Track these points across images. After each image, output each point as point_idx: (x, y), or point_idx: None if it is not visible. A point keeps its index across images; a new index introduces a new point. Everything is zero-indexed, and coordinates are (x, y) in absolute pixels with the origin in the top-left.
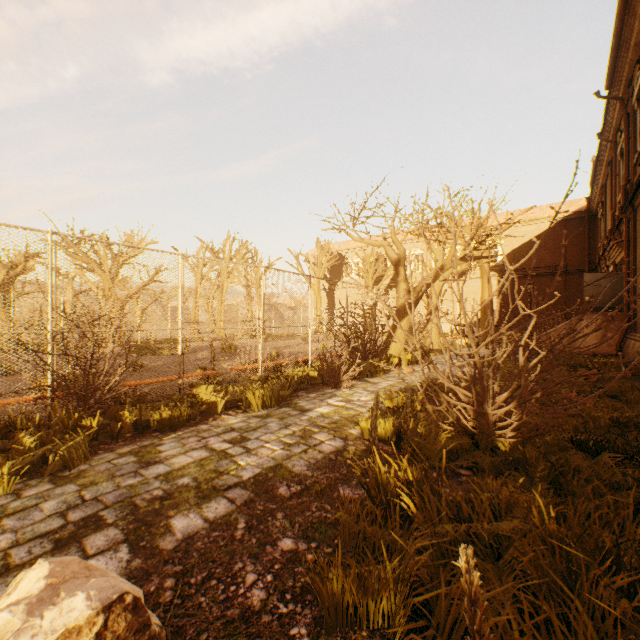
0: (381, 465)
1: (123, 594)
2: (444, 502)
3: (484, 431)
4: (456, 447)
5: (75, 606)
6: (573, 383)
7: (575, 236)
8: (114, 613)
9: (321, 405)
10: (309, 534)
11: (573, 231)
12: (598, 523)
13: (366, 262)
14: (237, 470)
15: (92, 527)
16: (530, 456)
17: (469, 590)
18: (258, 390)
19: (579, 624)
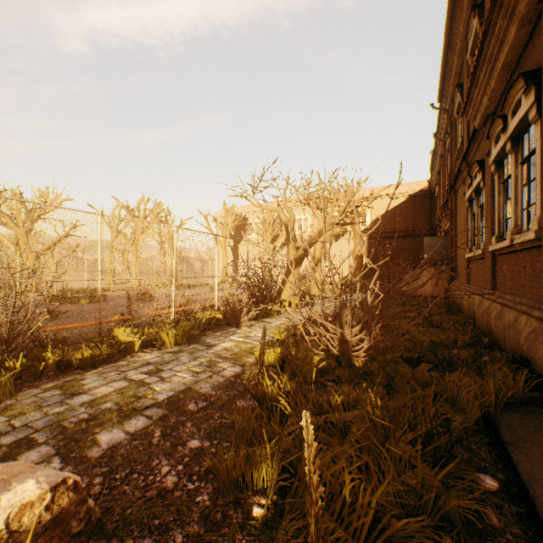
0: (267, 380)
1: (66, 478)
2: (311, 402)
3: (344, 353)
4: (326, 366)
5: (27, 488)
6: (412, 318)
7: (421, 208)
8: (59, 492)
9: (225, 341)
10: (212, 435)
11: (419, 204)
12: (410, 408)
13: (265, 223)
14: (153, 394)
15: (25, 447)
16: (374, 369)
17: (306, 437)
18: (171, 330)
19: (386, 466)
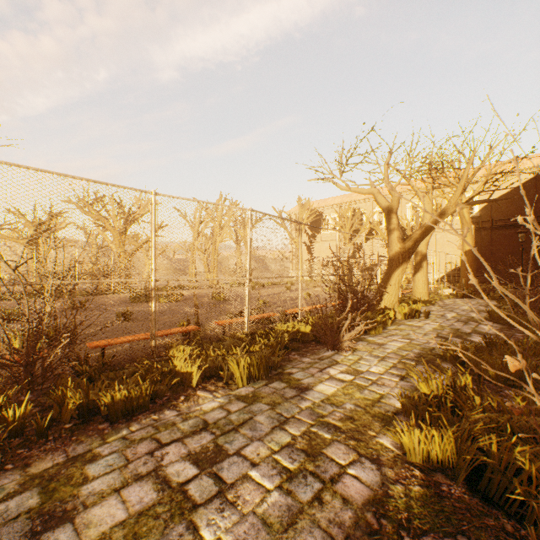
0: None
1: None
2: None
3: None
4: None
5: None
6: None
7: None
8: None
9: (322, 379)
10: None
11: None
12: None
13: (343, 217)
14: None
15: None
16: None
17: None
18: (242, 357)
19: None
